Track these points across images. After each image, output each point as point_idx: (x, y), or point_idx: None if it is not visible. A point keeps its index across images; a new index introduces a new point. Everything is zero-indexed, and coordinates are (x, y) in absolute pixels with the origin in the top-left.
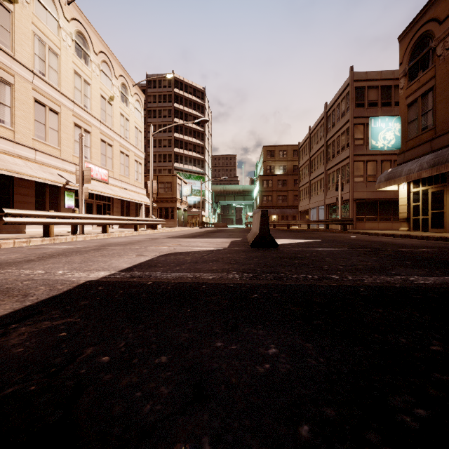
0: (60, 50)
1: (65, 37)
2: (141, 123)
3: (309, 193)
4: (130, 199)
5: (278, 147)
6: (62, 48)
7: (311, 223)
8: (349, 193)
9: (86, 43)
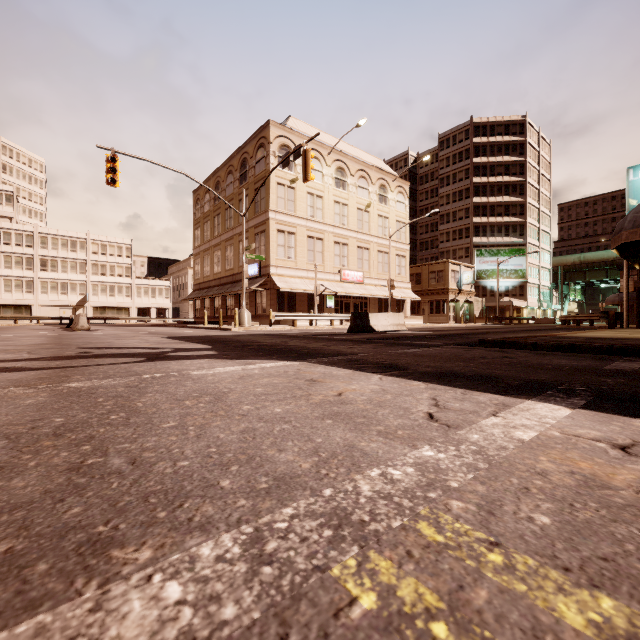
0: (324, 192)
1: (327, 180)
2: (405, 213)
3: None
4: (383, 296)
5: None
6: (325, 189)
7: None
8: None
9: (344, 173)
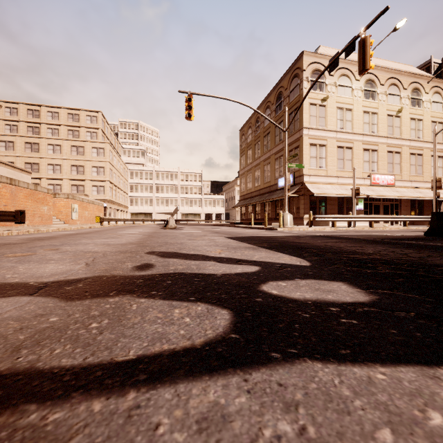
0: (353, 105)
1: (356, 93)
2: (441, 113)
3: None
4: (419, 197)
5: None
6: (354, 102)
7: None
8: None
9: (373, 84)
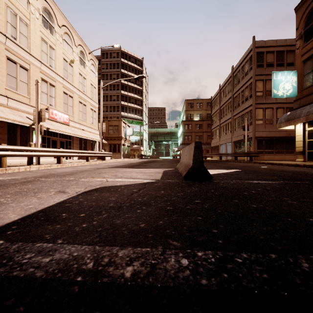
0: (29, 20)
1: (34, 11)
2: (95, 81)
3: (219, 133)
4: (86, 137)
5: (196, 100)
6: (31, 19)
7: (222, 155)
8: (252, 133)
9: (51, 18)
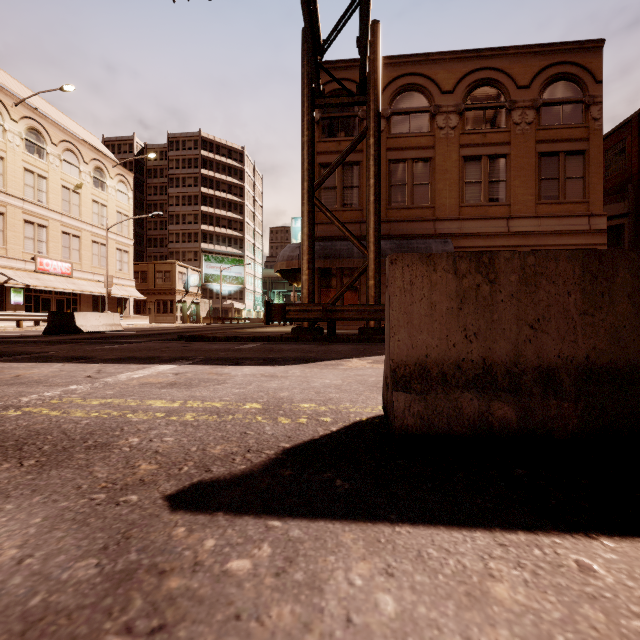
0: (6, 152)
1: (13, 138)
2: (128, 205)
3: None
4: (100, 293)
5: None
6: (9, 149)
7: None
8: None
9: (41, 137)
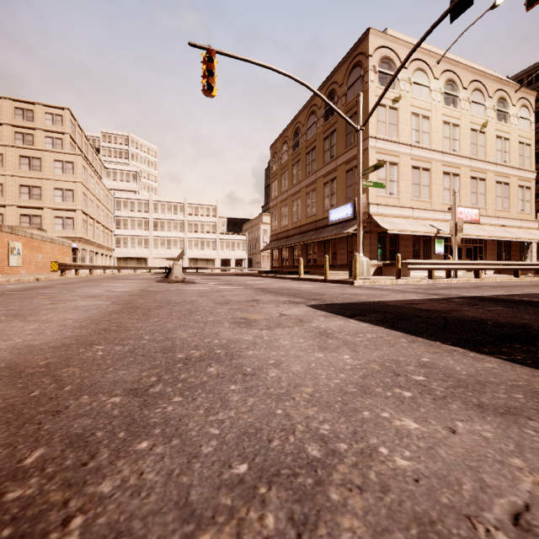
0: (431, 111)
1: (435, 96)
2: (529, 132)
3: None
4: (510, 238)
5: None
6: (432, 108)
7: None
8: None
9: (454, 86)
